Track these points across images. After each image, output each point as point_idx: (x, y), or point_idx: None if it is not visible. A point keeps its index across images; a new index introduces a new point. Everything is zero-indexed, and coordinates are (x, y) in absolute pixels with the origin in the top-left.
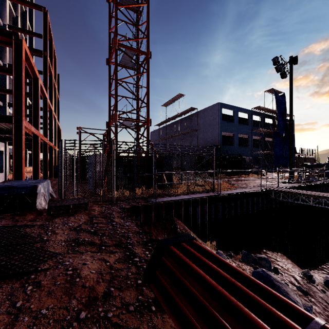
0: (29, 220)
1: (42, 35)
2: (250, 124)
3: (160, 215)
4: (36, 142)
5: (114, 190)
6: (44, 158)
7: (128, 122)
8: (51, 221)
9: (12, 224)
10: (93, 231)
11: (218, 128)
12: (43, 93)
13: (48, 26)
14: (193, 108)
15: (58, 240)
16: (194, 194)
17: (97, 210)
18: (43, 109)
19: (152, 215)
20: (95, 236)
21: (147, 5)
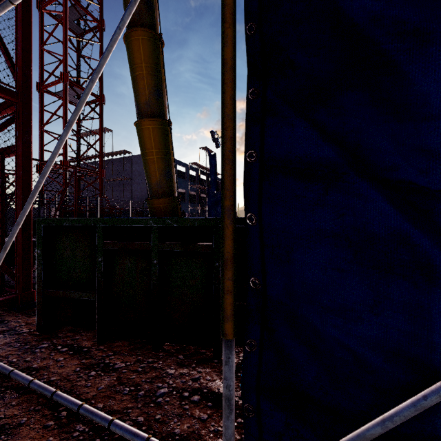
0: None
1: None
2: (187, 178)
3: None
4: None
5: None
6: None
7: None
8: None
9: None
10: None
11: None
12: None
13: None
14: (126, 151)
15: None
16: None
17: None
18: None
19: None
20: None
21: (101, 46)
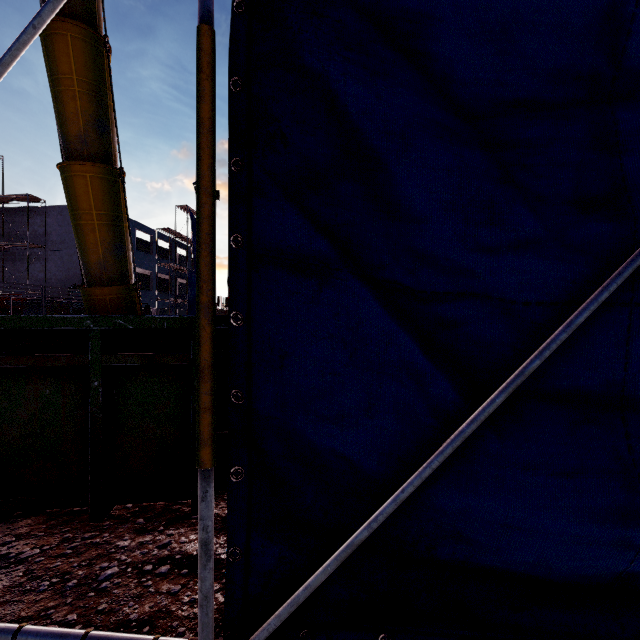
0: None
1: None
2: (154, 253)
3: None
4: None
5: None
6: None
7: None
8: None
9: None
10: None
11: None
12: None
13: None
14: (32, 197)
15: None
16: None
17: None
18: None
19: None
20: None
21: None
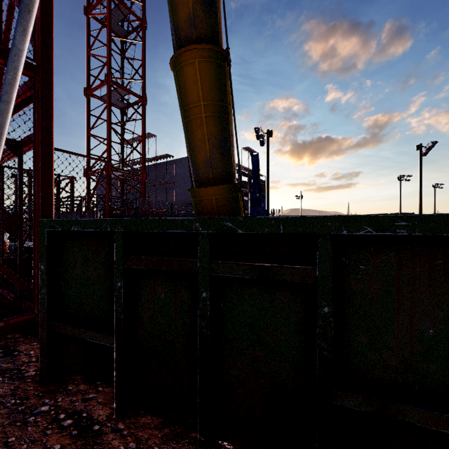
0: None
1: None
2: None
3: None
4: None
5: None
6: None
7: (118, 173)
8: None
9: None
10: None
11: None
12: None
13: None
14: (168, 155)
15: None
16: None
17: None
18: None
19: None
20: None
21: (143, 44)
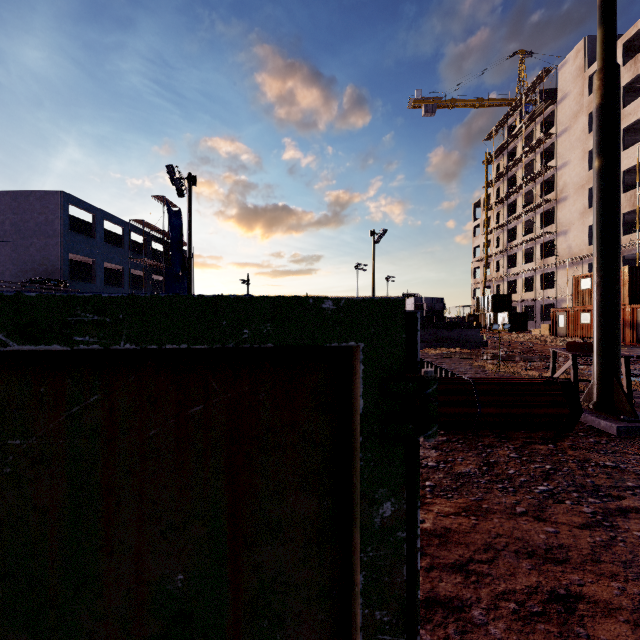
0: None
1: None
2: (126, 247)
3: None
4: None
5: None
6: None
7: None
8: None
9: None
10: None
11: (59, 243)
12: None
13: None
14: None
15: None
16: None
17: None
18: None
19: None
20: None
21: None
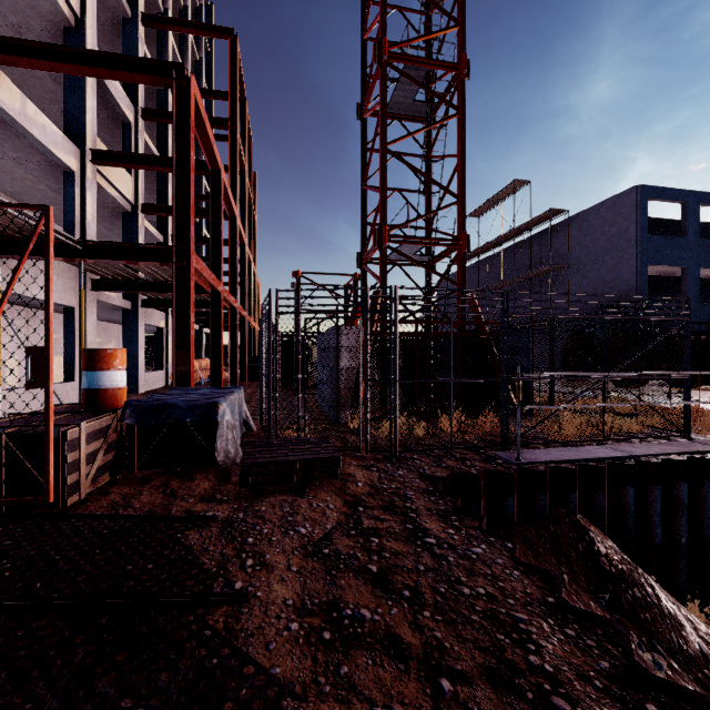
0: (200, 495)
1: (227, 94)
2: None
3: (535, 506)
4: (217, 305)
5: (396, 421)
6: (232, 341)
7: (410, 247)
8: (251, 511)
9: (162, 505)
10: (377, 570)
11: (634, 255)
12: (230, 206)
13: (237, 67)
14: (554, 211)
15: (276, 602)
16: (621, 441)
17: (362, 480)
18: (230, 239)
19: (514, 505)
20: (390, 600)
21: None
